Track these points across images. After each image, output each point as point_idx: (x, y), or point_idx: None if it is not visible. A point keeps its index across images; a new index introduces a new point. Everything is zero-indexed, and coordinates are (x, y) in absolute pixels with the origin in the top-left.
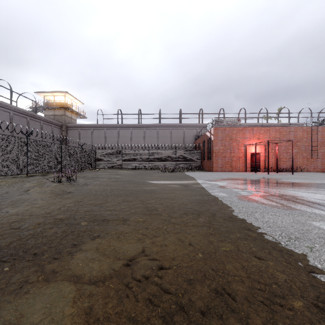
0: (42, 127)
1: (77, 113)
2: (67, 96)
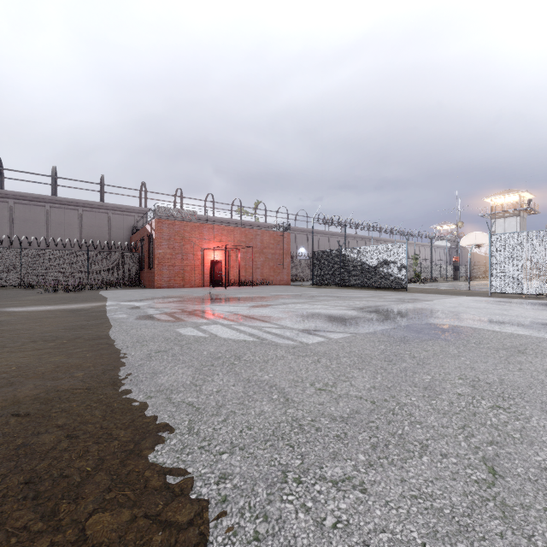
0: None
1: None
2: None
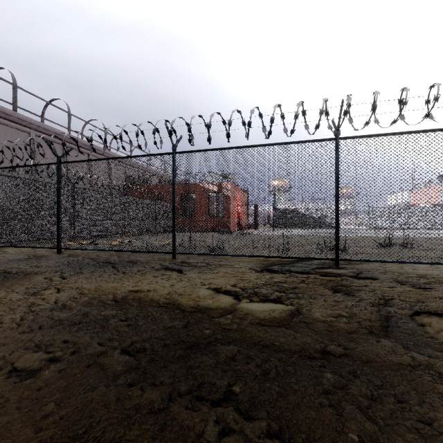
0: None
1: None
2: None
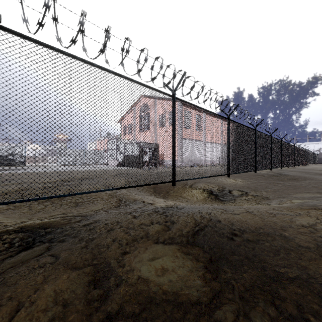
0: None
1: None
2: None
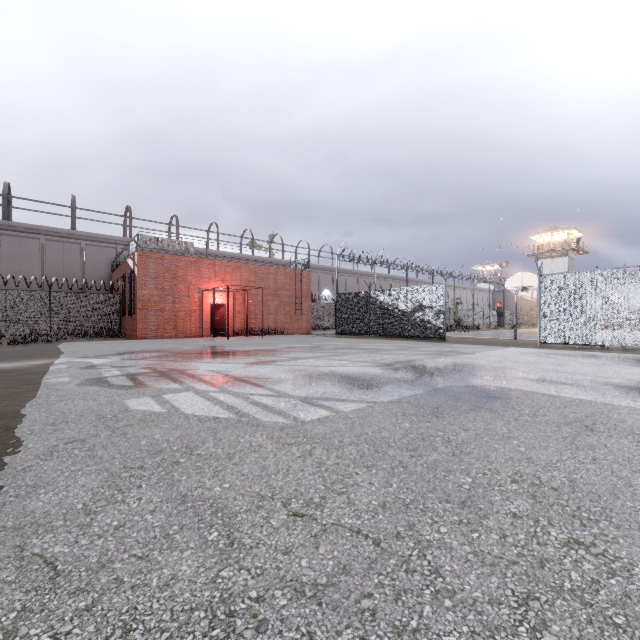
0: None
1: None
2: None
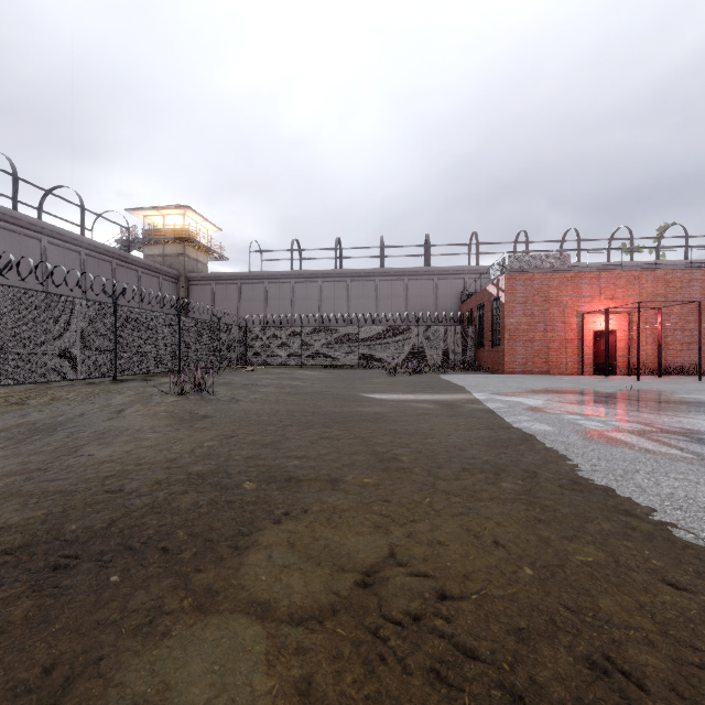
0: (140, 281)
1: (209, 250)
2: (188, 216)
